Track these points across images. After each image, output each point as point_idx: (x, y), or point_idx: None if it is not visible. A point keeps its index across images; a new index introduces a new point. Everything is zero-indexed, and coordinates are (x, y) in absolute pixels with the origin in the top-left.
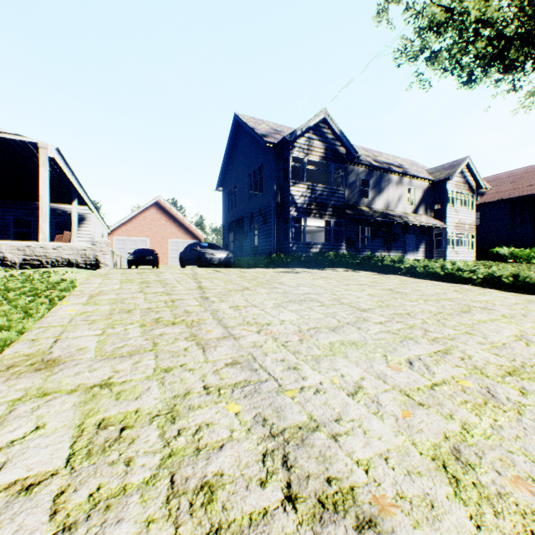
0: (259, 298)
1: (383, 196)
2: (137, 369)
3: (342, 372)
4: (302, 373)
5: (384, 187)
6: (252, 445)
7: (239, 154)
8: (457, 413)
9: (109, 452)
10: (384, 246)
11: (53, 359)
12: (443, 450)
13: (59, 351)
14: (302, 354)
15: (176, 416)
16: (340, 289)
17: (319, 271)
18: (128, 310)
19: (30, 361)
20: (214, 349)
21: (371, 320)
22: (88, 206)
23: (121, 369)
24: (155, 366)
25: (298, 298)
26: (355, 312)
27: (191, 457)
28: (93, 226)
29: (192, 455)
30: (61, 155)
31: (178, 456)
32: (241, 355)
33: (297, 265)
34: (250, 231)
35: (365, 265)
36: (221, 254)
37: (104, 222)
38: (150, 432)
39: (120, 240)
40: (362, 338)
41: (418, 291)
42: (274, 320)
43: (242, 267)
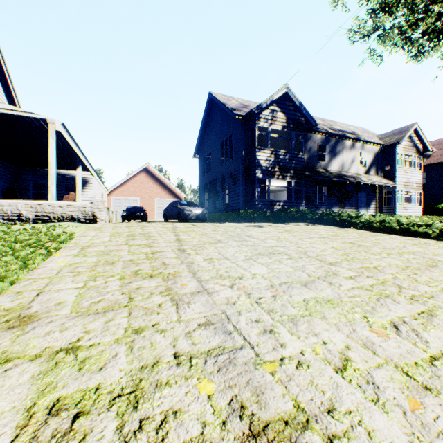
0: (231, 250)
1: (338, 159)
2: (108, 329)
3: (323, 338)
4: (279, 338)
5: (339, 151)
6: None
7: (213, 126)
8: None
9: None
10: (338, 203)
11: (29, 314)
12: None
13: (38, 306)
14: (277, 313)
15: (140, 398)
16: (304, 242)
17: (283, 225)
18: (111, 262)
19: (7, 317)
20: (187, 306)
21: (341, 274)
22: (90, 171)
23: (92, 329)
24: (127, 326)
25: (266, 250)
26: (323, 265)
27: None
28: (94, 188)
29: None
30: (66, 129)
31: None
32: (214, 314)
33: (262, 220)
34: (222, 191)
35: (324, 220)
36: (197, 210)
37: (104, 185)
38: (107, 423)
39: (117, 199)
40: (336, 294)
41: (378, 244)
42: (246, 274)
43: (215, 221)
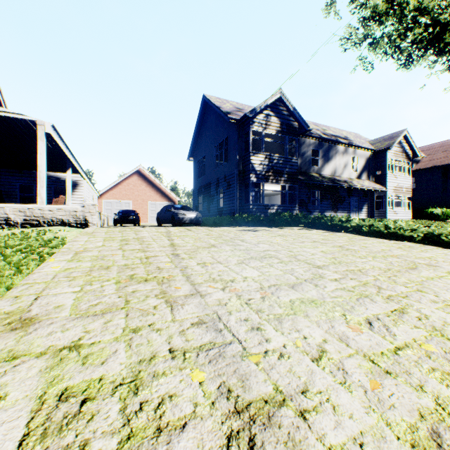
0: (224, 254)
1: (331, 164)
2: (107, 328)
3: (304, 333)
4: (265, 334)
5: (332, 156)
6: (215, 424)
7: (207, 129)
8: (427, 384)
9: (66, 432)
10: (331, 207)
11: (30, 317)
12: (422, 434)
13: (37, 309)
14: (264, 312)
15: (140, 386)
16: (296, 246)
17: (276, 229)
18: (106, 267)
19: (8, 320)
20: (181, 307)
21: (327, 277)
22: (80, 174)
23: (92, 329)
24: (125, 326)
25: (258, 254)
26: (311, 268)
27: (150, 440)
28: (84, 191)
29: (152, 437)
30: (56, 131)
31: (137, 438)
32: (206, 314)
33: (256, 224)
34: (216, 195)
35: (316, 224)
36: (191, 214)
37: (94, 188)
38: (111, 406)
39: (108, 202)
40: (320, 295)
41: (365, 248)
42: (237, 277)
43: (210, 225)
